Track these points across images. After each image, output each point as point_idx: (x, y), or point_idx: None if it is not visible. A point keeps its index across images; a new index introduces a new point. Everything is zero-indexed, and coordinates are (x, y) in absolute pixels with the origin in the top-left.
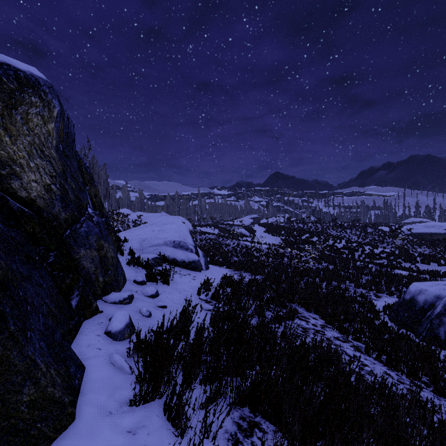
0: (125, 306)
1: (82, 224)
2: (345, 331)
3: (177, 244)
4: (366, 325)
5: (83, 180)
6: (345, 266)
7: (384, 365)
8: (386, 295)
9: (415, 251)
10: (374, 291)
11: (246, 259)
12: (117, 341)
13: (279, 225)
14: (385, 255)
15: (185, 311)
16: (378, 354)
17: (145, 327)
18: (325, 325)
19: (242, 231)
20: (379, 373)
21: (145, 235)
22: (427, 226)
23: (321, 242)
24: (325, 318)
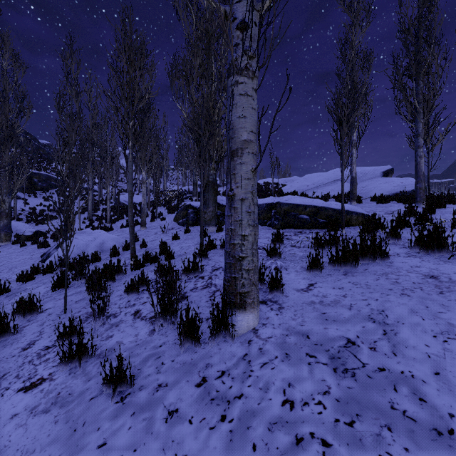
0: None
1: None
2: None
3: None
4: None
5: None
6: None
7: None
8: None
9: None
10: None
11: None
12: None
13: None
14: None
15: None
16: None
17: None
18: None
19: None
20: None
21: None
22: None
23: None
24: None
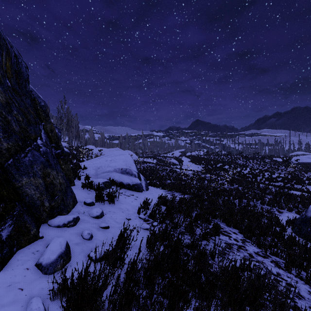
0: (68, 230)
1: (27, 154)
2: (263, 246)
3: (124, 171)
4: (276, 238)
5: (36, 116)
6: (252, 187)
7: (305, 283)
8: (286, 211)
9: (303, 176)
10: (276, 207)
11: (176, 182)
12: (47, 275)
13: (199, 157)
14: (281, 179)
15: (123, 235)
16: (299, 271)
17: (82, 253)
18: (244, 239)
19: (173, 161)
20: (305, 295)
21: (100, 163)
22: (309, 157)
23: (231, 169)
24: (243, 233)
